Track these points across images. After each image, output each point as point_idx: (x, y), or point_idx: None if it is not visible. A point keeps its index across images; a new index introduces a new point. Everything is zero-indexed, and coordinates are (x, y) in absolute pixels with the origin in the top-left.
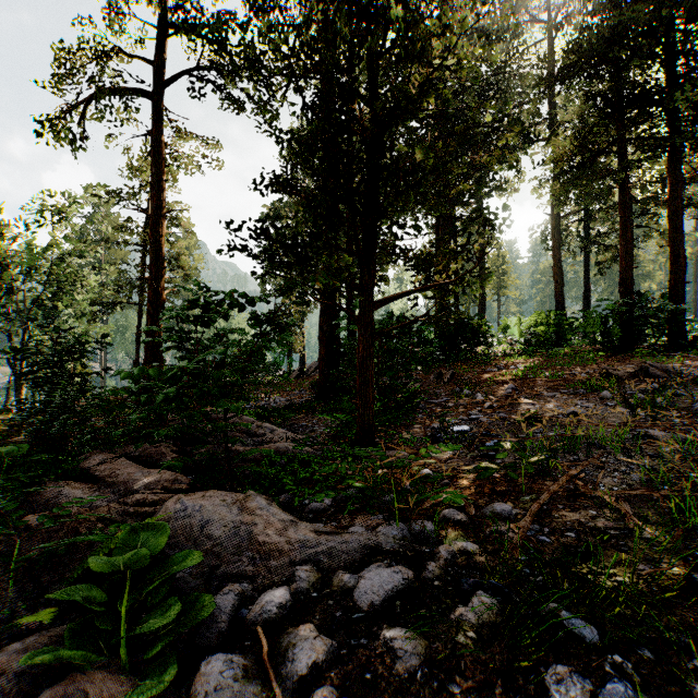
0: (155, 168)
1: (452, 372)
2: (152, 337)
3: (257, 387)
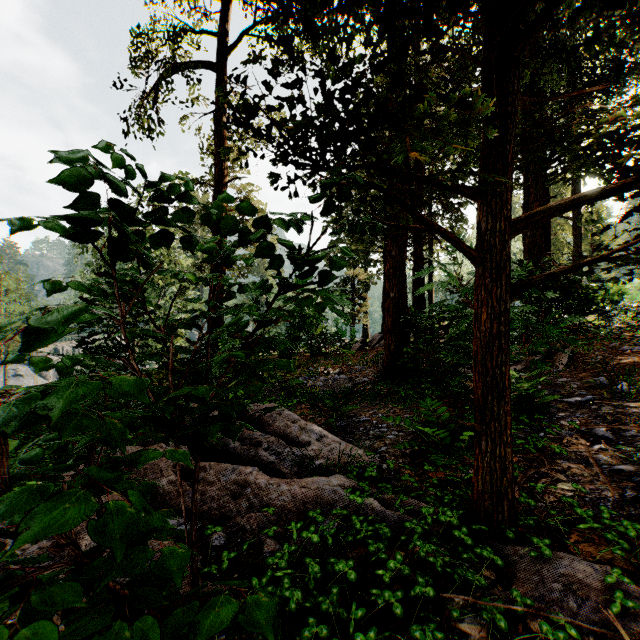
0: (216, 137)
1: (570, 351)
2: (213, 307)
3: (319, 359)
